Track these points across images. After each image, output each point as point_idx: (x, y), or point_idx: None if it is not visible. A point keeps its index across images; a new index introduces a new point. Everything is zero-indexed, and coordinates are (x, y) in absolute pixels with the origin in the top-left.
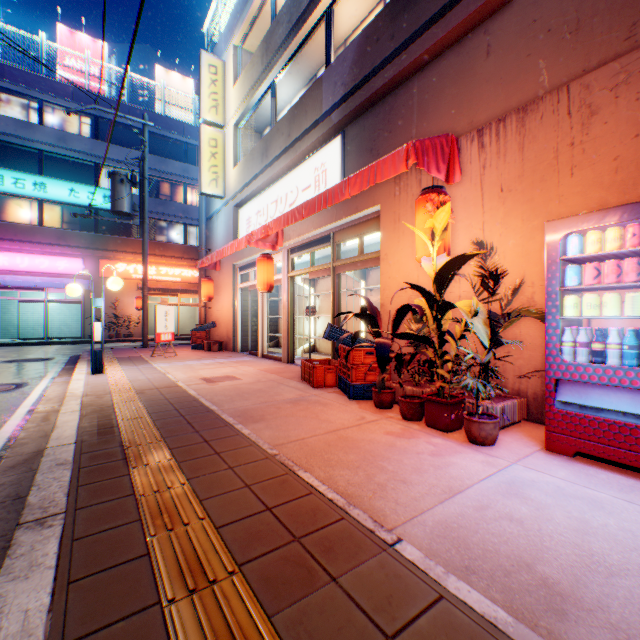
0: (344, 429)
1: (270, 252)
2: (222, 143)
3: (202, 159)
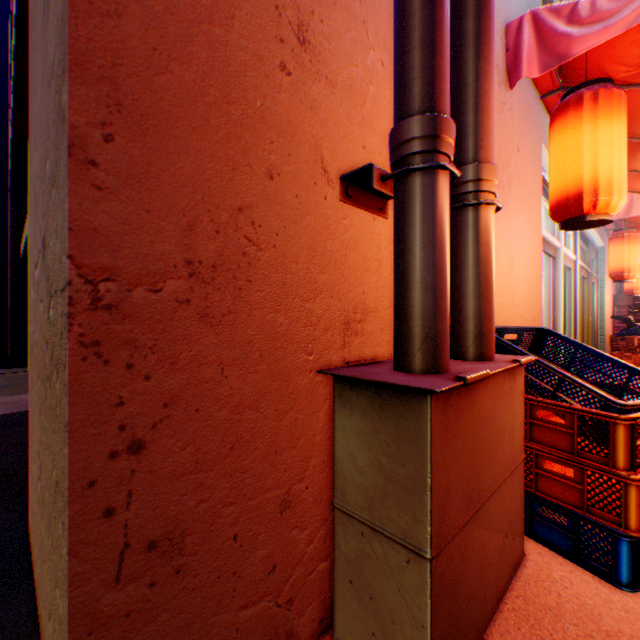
0: None
1: None
2: None
3: None
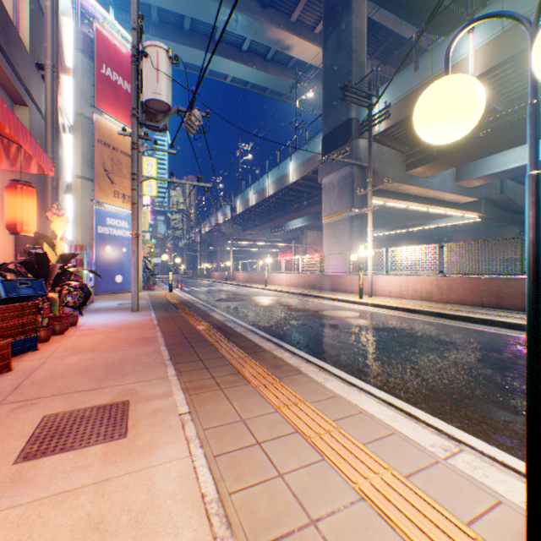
0: (111, 331)
1: None
2: None
3: None
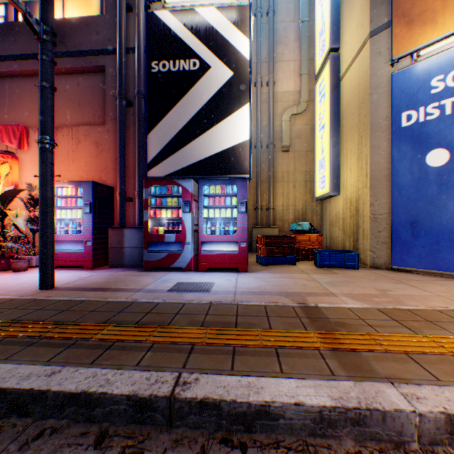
0: None
1: None
2: None
3: None
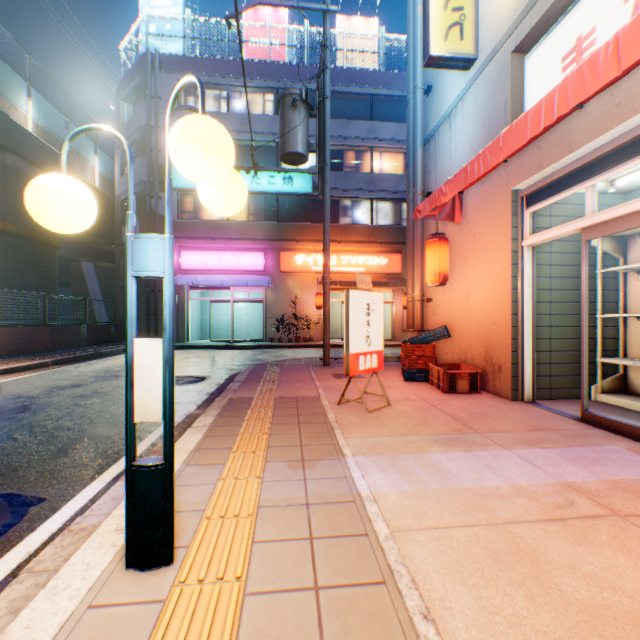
0: None
1: None
2: None
3: None
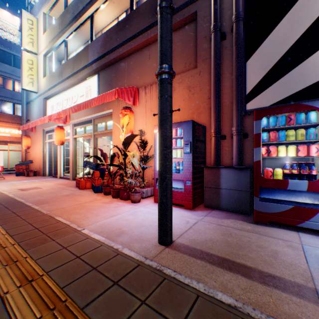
0: (85, 203)
1: (64, 125)
2: (37, 63)
3: (23, 70)
